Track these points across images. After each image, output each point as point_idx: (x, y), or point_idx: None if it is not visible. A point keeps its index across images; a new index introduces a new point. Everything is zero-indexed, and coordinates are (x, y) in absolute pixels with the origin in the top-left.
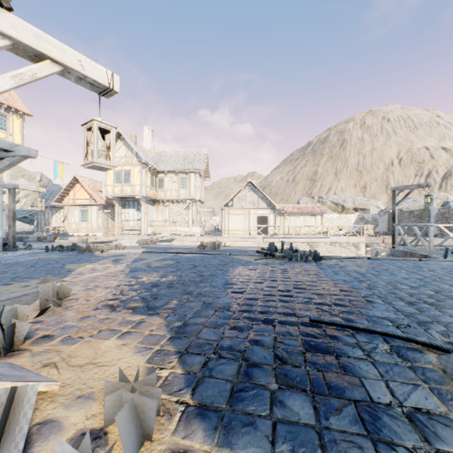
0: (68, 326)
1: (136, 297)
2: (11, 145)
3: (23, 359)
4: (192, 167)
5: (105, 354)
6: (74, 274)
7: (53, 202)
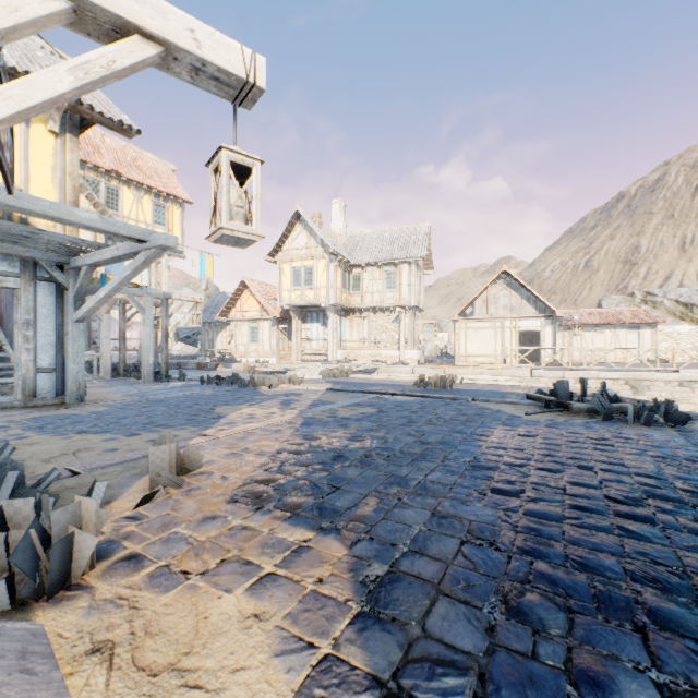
0: (175, 537)
1: (303, 481)
2: (145, 232)
3: (69, 618)
4: (405, 254)
5: (211, 640)
6: (222, 423)
7: (217, 317)
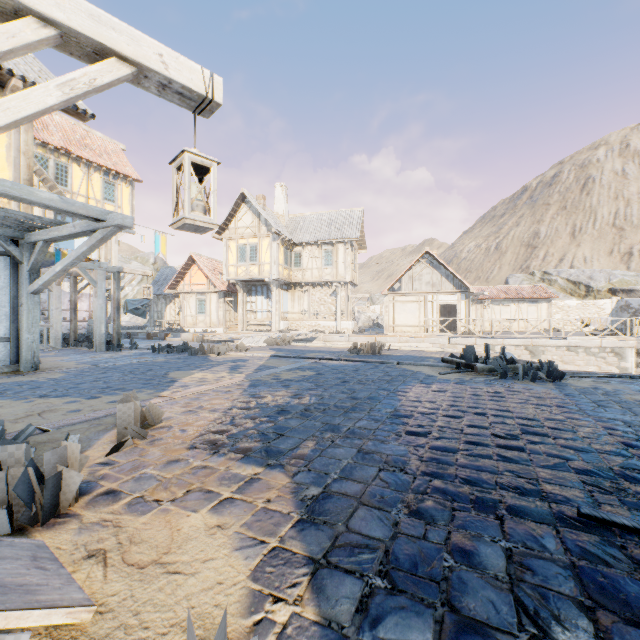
0: (145, 476)
1: (252, 431)
2: (103, 212)
3: (63, 536)
4: (341, 235)
5: (185, 544)
6: (177, 386)
7: (166, 290)
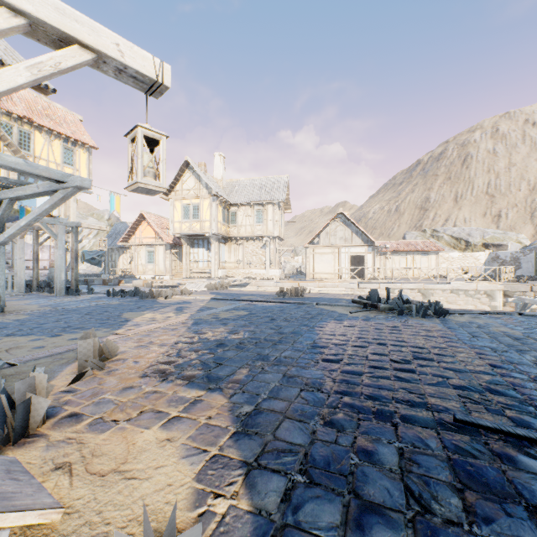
0: (103, 401)
1: (196, 361)
2: (64, 175)
3: (33, 453)
4: (270, 197)
5: (139, 455)
6: (130, 325)
7: (119, 242)
